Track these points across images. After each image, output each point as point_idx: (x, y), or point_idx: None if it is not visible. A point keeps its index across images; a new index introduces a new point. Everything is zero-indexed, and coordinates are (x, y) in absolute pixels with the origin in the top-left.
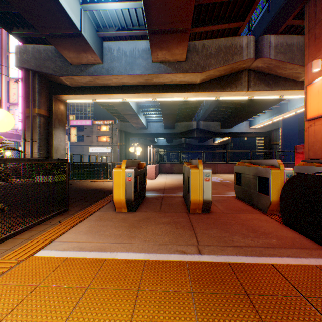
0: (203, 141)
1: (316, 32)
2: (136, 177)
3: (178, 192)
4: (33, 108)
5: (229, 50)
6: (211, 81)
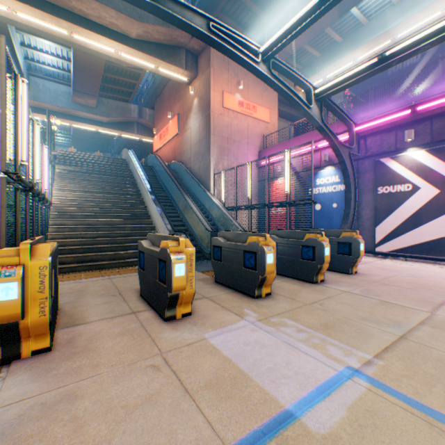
0: None
1: (157, 117)
2: None
3: None
4: None
5: (125, 109)
6: (115, 124)
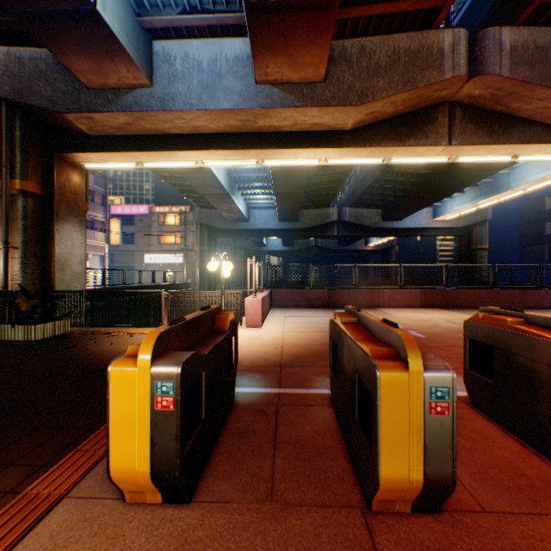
0: (348, 242)
1: None
2: (194, 382)
3: (317, 381)
4: (10, 180)
5: (416, 58)
6: (374, 126)
